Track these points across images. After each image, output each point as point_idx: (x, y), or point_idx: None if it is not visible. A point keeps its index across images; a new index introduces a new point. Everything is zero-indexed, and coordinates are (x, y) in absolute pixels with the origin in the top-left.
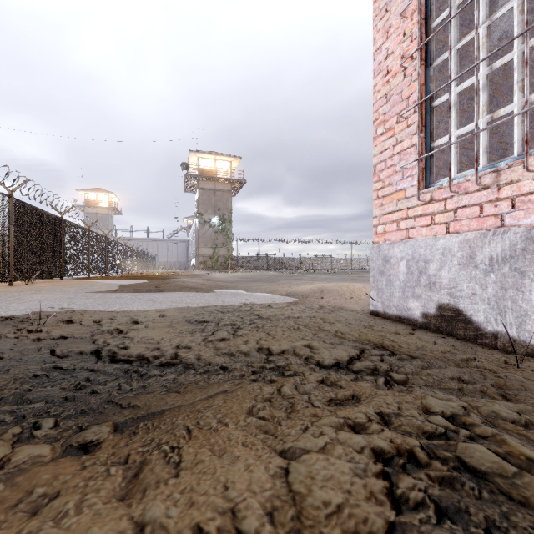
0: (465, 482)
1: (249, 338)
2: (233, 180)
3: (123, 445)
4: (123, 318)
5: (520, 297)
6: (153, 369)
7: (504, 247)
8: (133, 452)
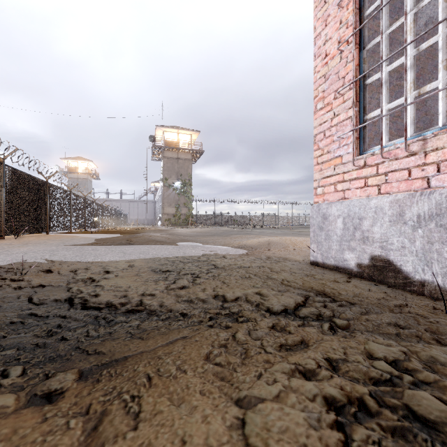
0: (417, 434)
1: (207, 286)
2: (193, 150)
3: (85, 394)
4: (97, 268)
5: (445, 250)
6: (119, 315)
7: (430, 206)
8: (95, 402)
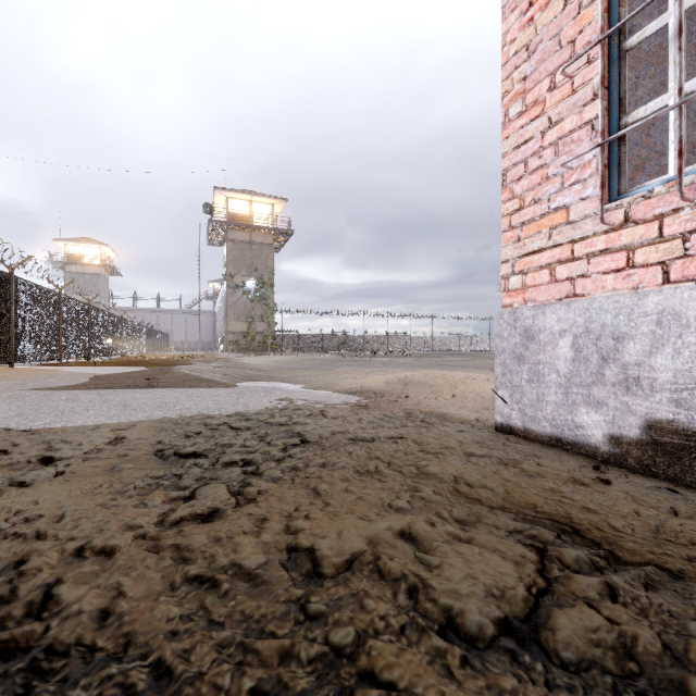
0: None
1: (272, 509)
2: (275, 230)
3: None
4: (31, 449)
5: None
6: None
7: None
8: None
